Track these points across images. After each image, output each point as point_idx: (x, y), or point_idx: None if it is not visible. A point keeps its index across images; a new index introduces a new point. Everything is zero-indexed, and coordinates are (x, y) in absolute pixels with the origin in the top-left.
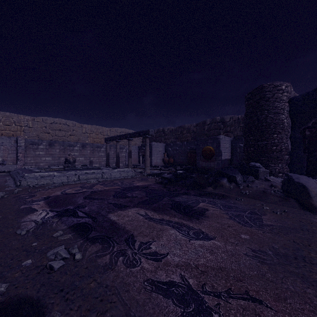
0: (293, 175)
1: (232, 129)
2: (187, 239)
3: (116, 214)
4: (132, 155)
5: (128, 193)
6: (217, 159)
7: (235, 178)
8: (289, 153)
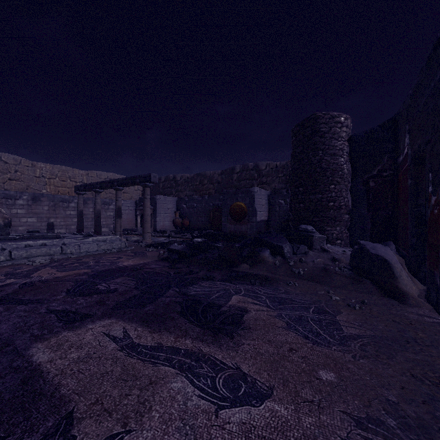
0: (367, 243)
1: (268, 180)
2: (211, 408)
3: (53, 342)
4: (126, 214)
5: (101, 284)
6: (250, 221)
7: (281, 249)
8: (349, 212)
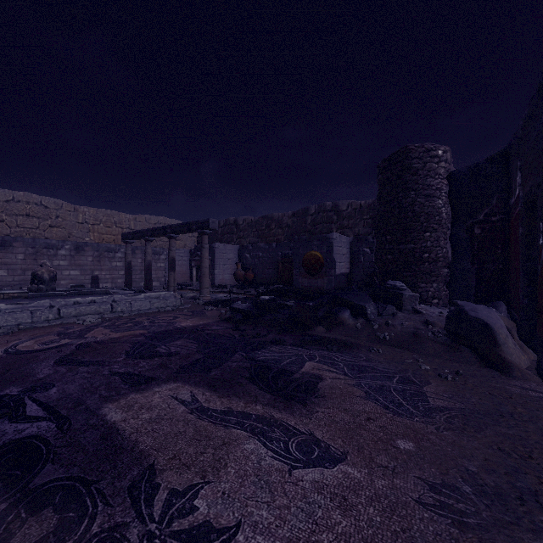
0: (466, 304)
1: (350, 223)
2: (285, 467)
3: (123, 403)
4: (179, 266)
5: (160, 347)
6: (328, 274)
7: (363, 309)
8: (449, 265)
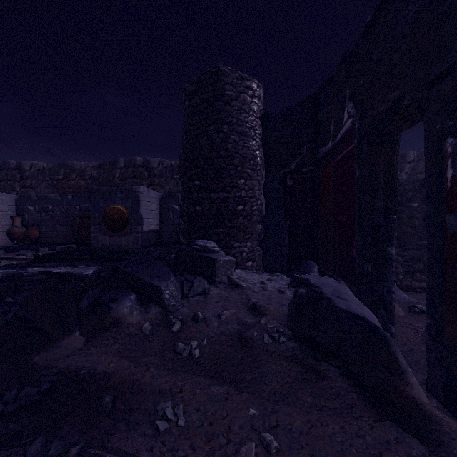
0: (320, 281)
1: (161, 181)
2: None
3: None
4: None
5: None
6: (134, 231)
7: (158, 292)
8: (263, 220)
